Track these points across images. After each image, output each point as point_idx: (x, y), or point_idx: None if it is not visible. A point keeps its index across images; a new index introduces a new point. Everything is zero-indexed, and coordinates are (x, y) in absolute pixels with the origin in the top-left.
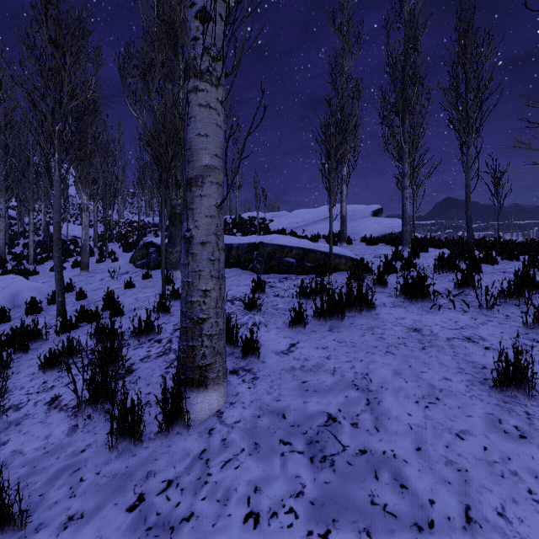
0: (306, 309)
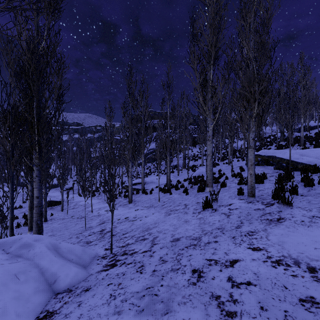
0: (243, 180)
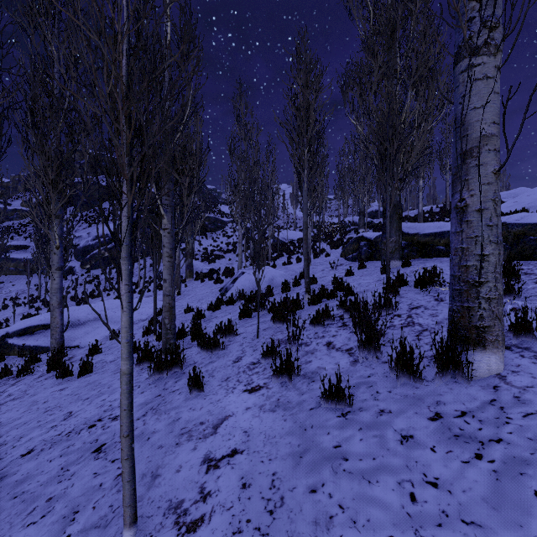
0: None
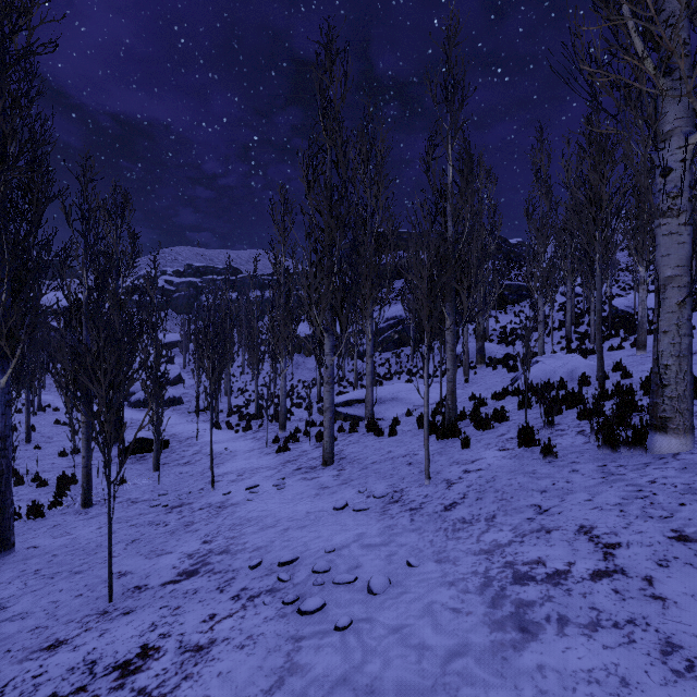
0: None
